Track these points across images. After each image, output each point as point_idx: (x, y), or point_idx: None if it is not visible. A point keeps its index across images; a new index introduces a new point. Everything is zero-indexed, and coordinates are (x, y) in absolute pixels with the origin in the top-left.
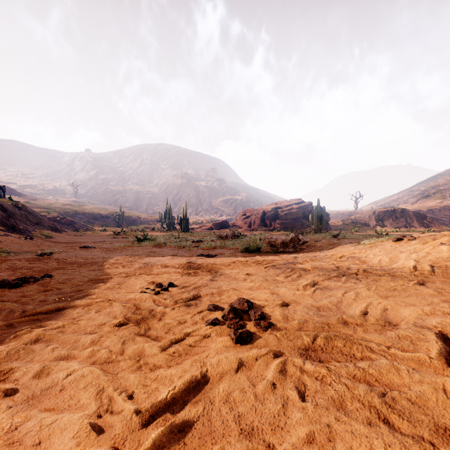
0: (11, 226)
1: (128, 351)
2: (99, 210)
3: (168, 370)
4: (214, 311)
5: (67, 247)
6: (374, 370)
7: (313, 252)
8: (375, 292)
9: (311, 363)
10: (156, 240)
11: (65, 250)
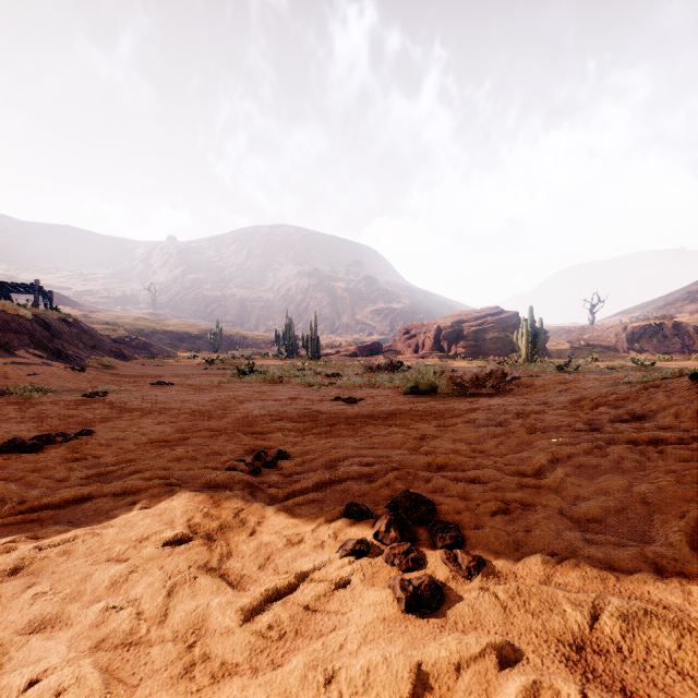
0: (55, 351)
1: (175, 615)
2: (187, 327)
3: (249, 690)
4: (357, 520)
5: (132, 384)
6: None
7: (531, 395)
8: (695, 490)
9: None
10: (268, 373)
11: (129, 388)
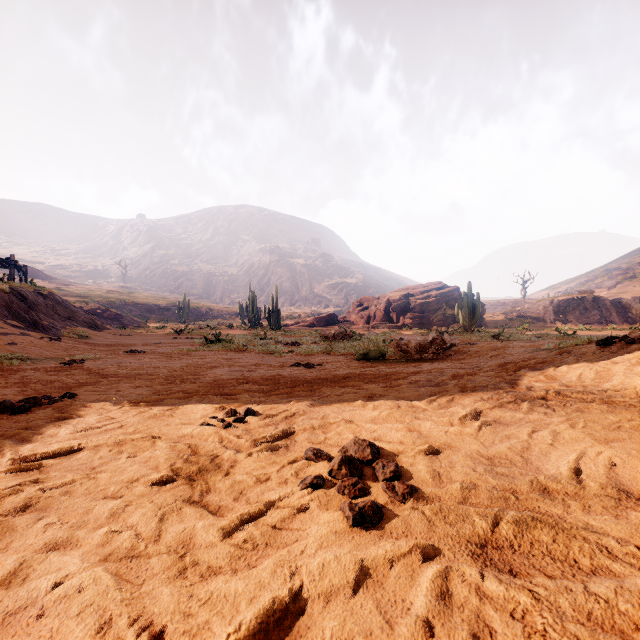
0: (32, 322)
1: (167, 535)
2: (156, 299)
3: (231, 582)
4: (315, 462)
5: (106, 352)
6: (630, 604)
7: (467, 360)
8: (585, 433)
9: (496, 578)
10: (233, 342)
11: (104, 356)
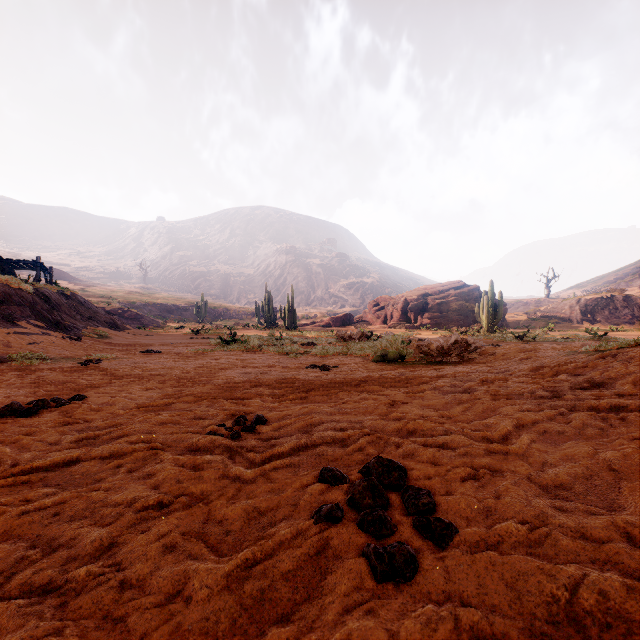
0: (54, 322)
1: (153, 581)
2: (175, 300)
3: None
4: (332, 485)
5: (124, 352)
6: None
7: (493, 363)
8: None
9: None
10: (248, 342)
11: (120, 356)
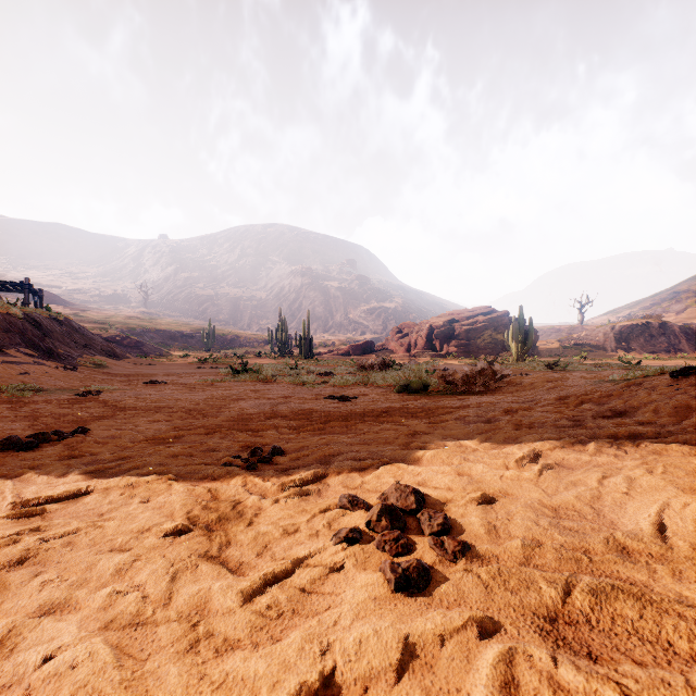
0: (46, 350)
1: (179, 598)
2: (179, 326)
3: (250, 661)
4: (350, 510)
5: (125, 383)
6: None
7: (520, 393)
8: (667, 480)
9: (573, 664)
10: (261, 372)
11: (122, 387)
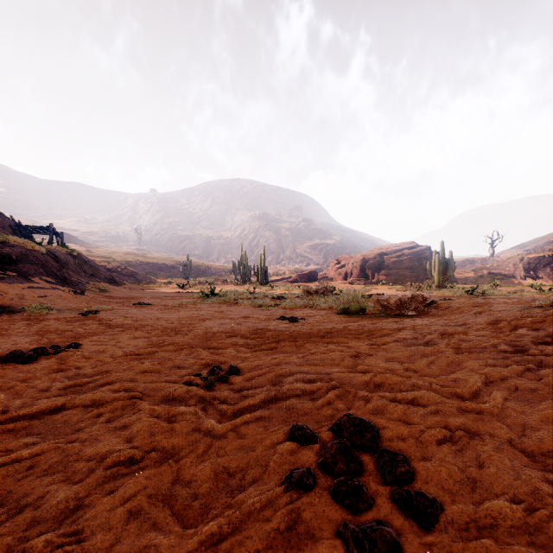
0: (62, 278)
1: None
2: (164, 259)
3: None
4: (302, 444)
5: (119, 304)
6: None
7: (449, 316)
8: None
9: None
10: (226, 296)
11: (116, 308)
